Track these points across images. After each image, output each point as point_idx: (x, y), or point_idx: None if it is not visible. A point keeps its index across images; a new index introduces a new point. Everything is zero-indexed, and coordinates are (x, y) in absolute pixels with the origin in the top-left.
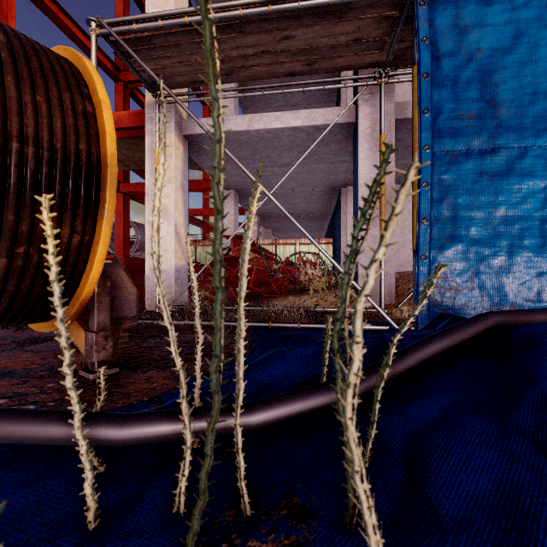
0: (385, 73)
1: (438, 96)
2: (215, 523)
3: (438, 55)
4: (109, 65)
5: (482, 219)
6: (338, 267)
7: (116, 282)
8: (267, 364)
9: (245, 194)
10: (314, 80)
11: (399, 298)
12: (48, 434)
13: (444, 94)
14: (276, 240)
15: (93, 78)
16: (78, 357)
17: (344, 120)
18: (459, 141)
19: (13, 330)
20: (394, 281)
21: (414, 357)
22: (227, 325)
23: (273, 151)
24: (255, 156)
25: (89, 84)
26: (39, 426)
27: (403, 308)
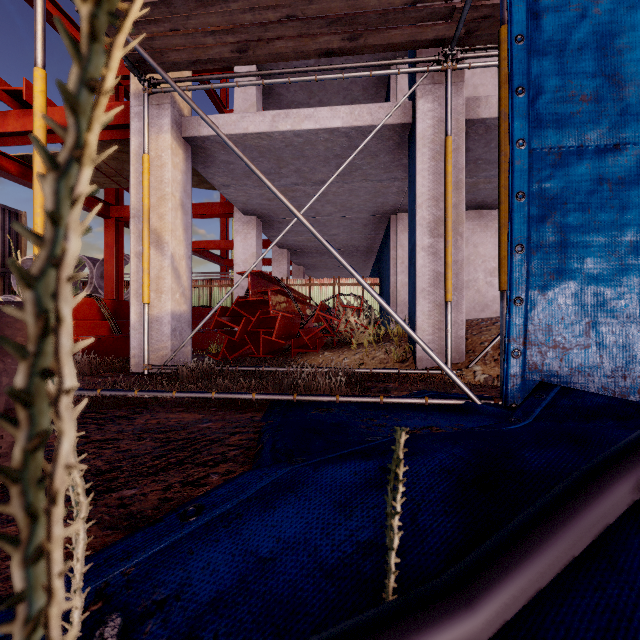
0: (452, 54)
1: (537, 68)
2: None
3: (538, 10)
4: None
5: (600, 246)
6: (394, 314)
7: None
8: (275, 504)
9: (271, 221)
10: (357, 63)
11: (470, 355)
12: None
13: (545, 65)
14: (310, 280)
15: None
16: None
17: (398, 119)
18: (567, 133)
19: None
20: (463, 333)
21: (588, 522)
22: (234, 398)
23: (305, 163)
24: (281, 170)
25: None
26: None
27: (477, 369)
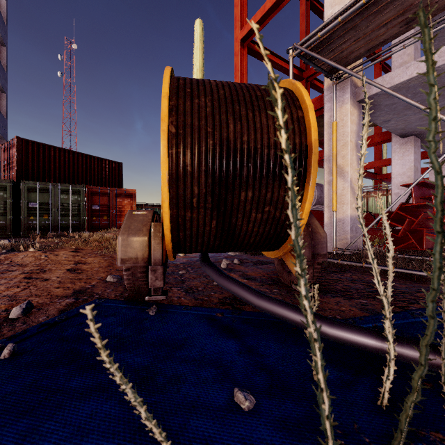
0: None
1: None
2: (419, 432)
3: None
4: (296, 71)
5: None
6: None
7: (312, 228)
8: None
9: None
10: None
11: None
12: (287, 315)
13: None
14: None
15: (302, 93)
16: (287, 277)
17: None
18: None
19: (249, 255)
20: None
21: None
22: (410, 273)
23: None
24: None
25: (299, 98)
26: (283, 309)
27: None
